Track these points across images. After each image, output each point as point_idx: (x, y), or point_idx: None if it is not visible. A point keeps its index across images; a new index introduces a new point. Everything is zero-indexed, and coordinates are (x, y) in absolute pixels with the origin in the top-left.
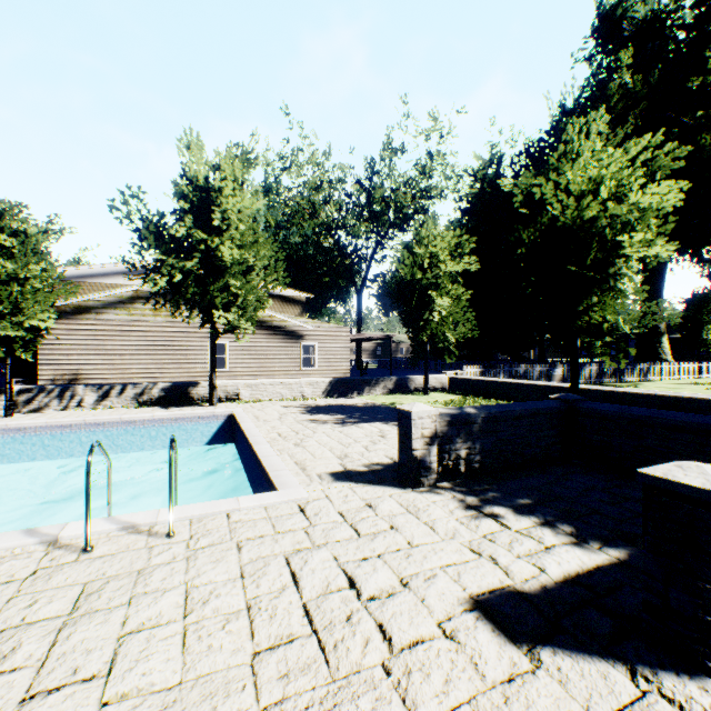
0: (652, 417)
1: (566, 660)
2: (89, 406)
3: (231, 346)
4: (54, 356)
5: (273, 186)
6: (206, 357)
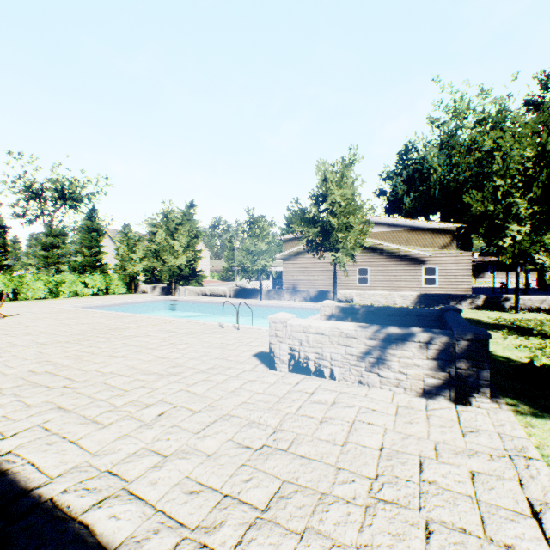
0: (446, 320)
1: (254, 359)
2: (286, 299)
3: (370, 270)
4: (288, 276)
5: (450, 132)
6: (355, 277)
